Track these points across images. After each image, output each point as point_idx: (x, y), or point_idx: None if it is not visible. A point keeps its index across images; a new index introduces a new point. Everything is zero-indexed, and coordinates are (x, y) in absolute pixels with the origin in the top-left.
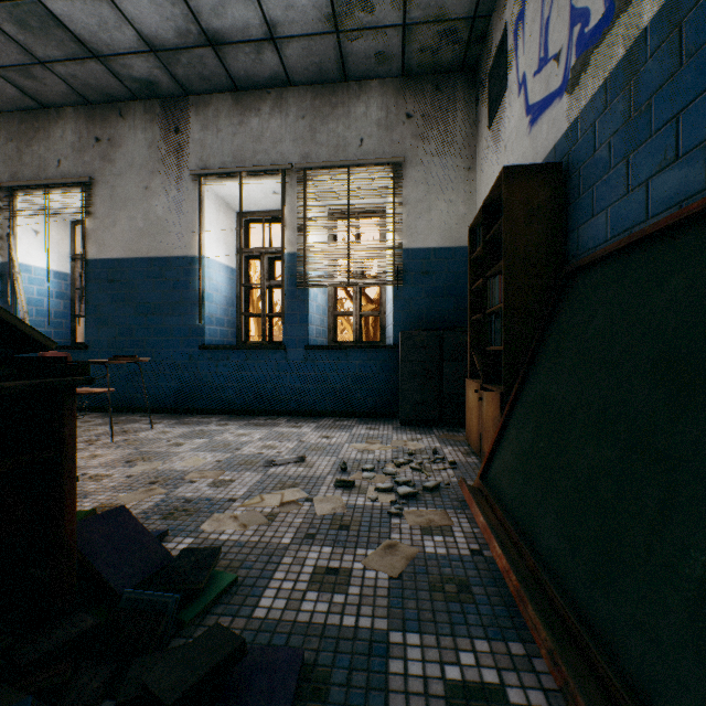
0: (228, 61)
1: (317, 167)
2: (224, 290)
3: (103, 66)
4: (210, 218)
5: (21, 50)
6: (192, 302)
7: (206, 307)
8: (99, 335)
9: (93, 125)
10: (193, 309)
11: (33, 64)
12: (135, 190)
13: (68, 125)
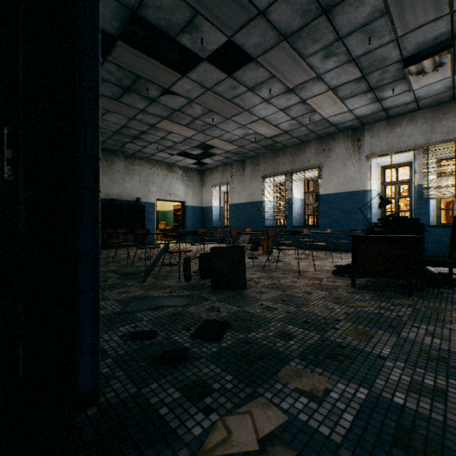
0: (389, 112)
1: (434, 144)
2: (376, 202)
3: (334, 127)
4: (372, 173)
5: (309, 131)
6: (365, 208)
7: (371, 210)
8: (324, 222)
9: (321, 145)
10: (366, 211)
11: (310, 133)
12: (339, 167)
13: (312, 147)
